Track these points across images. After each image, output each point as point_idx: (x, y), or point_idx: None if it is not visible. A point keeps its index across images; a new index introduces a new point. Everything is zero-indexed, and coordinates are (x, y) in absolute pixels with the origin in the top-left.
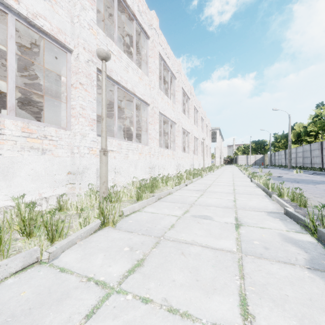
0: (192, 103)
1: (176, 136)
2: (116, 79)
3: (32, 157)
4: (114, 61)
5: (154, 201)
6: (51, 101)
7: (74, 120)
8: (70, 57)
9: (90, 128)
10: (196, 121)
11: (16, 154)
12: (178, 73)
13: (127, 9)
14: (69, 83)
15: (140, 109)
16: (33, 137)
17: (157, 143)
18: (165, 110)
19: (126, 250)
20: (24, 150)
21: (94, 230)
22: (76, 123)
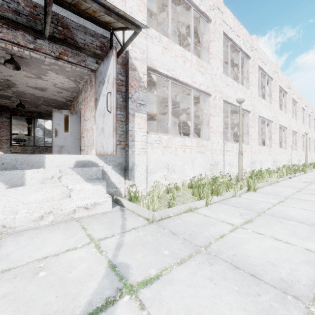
0: (290, 97)
1: (272, 134)
2: (230, 101)
3: (199, 156)
4: (229, 90)
5: (268, 185)
6: (175, 118)
7: (212, 134)
8: (209, 98)
9: (220, 138)
10: (294, 113)
11: (195, 155)
12: (275, 74)
13: (236, 47)
14: (209, 113)
15: (238, 115)
16: (199, 146)
17: (257, 143)
18: (263, 113)
19: (271, 198)
20: (197, 153)
21: (245, 191)
22: (214, 136)
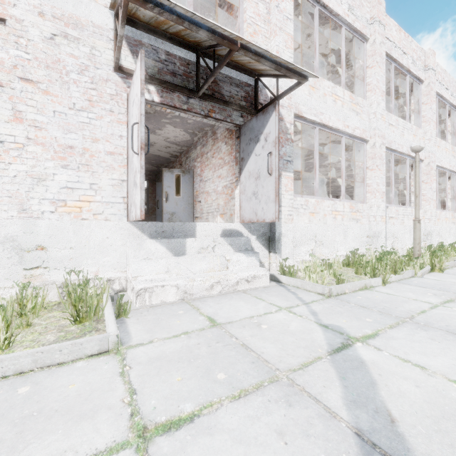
0: None
1: None
2: (394, 148)
3: (353, 225)
4: (392, 132)
5: None
6: (304, 172)
7: (370, 195)
8: (365, 146)
9: (381, 200)
10: None
11: (347, 223)
12: None
13: (401, 70)
14: (365, 167)
15: (401, 165)
16: (353, 212)
17: (434, 205)
18: (442, 160)
19: None
20: (350, 220)
21: (428, 271)
22: (373, 197)
